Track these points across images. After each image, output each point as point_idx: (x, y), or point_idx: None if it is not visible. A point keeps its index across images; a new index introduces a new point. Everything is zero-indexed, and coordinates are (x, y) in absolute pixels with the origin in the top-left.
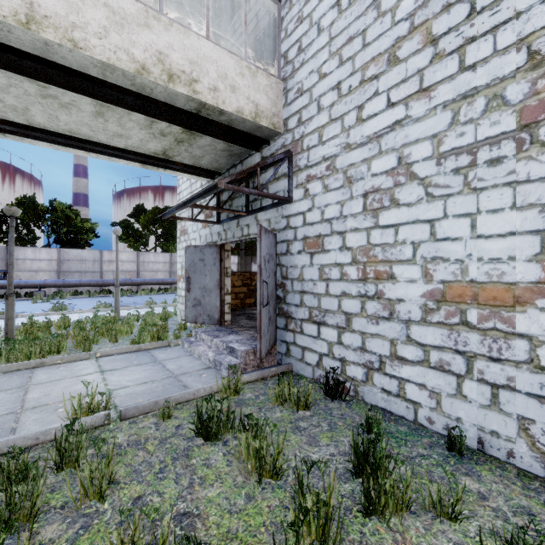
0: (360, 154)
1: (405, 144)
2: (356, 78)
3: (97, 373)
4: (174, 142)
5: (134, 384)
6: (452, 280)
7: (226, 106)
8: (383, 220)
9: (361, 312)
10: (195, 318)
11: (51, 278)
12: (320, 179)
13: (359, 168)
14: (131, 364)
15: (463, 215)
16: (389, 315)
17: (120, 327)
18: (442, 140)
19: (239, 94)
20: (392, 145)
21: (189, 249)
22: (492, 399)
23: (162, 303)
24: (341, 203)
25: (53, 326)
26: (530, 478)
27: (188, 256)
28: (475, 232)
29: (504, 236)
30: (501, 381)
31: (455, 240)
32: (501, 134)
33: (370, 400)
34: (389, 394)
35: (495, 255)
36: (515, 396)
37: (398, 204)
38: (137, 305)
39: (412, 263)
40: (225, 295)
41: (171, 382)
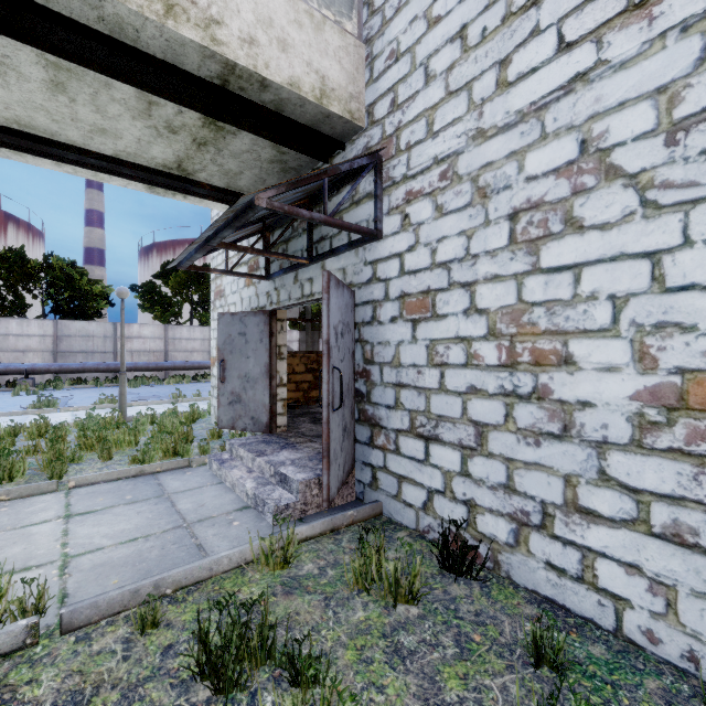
0: (504, 145)
1: (596, 114)
2: (495, 13)
3: (58, 519)
4: (192, 145)
5: (113, 543)
6: (704, 368)
7: (270, 73)
8: (549, 257)
9: (505, 422)
10: (232, 421)
11: (44, 361)
12: (429, 195)
13: (502, 169)
14: (121, 500)
15: None
16: (562, 430)
17: (119, 435)
18: (679, 96)
19: (294, 55)
20: (569, 119)
21: (223, 317)
22: None
23: (194, 396)
24: (466, 233)
25: (25, 432)
26: None
27: (222, 329)
28: None
29: None
30: None
31: None
32: None
33: (524, 580)
34: (562, 575)
35: None
36: None
37: (581, 227)
38: (159, 398)
39: (611, 335)
40: (277, 386)
41: (178, 539)
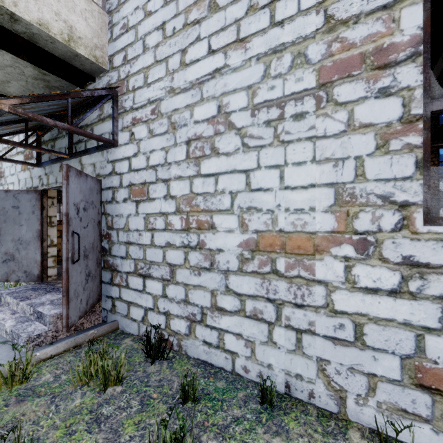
0: (184, 99)
1: (224, 93)
2: (180, 20)
3: None
4: None
5: None
6: (264, 230)
7: (19, 11)
8: (205, 168)
9: (184, 263)
10: (6, 275)
11: None
12: (146, 123)
13: (183, 114)
14: None
15: (274, 166)
16: (210, 266)
17: None
18: (256, 92)
19: (43, 3)
20: (213, 92)
21: None
22: (297, 344)
23: None
24: (165, 149)
25: None
26: (327, 417)
27: None
28: (283, 183)
29: (306, 188)
30: (304, 325)
31: (267, 191)
32: (304, 91)
33: (193, 354)
34: (210, 346)
35: (299, 206)
36: (315, 339)
37: (218, 153)
38: None
39: (230, 213)
40: (48, 247)
41: None
